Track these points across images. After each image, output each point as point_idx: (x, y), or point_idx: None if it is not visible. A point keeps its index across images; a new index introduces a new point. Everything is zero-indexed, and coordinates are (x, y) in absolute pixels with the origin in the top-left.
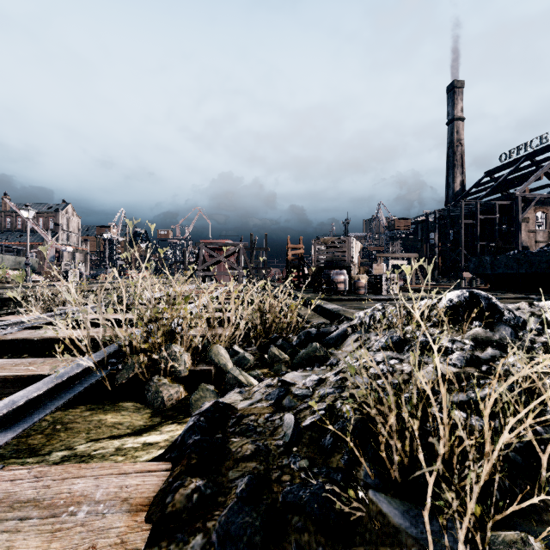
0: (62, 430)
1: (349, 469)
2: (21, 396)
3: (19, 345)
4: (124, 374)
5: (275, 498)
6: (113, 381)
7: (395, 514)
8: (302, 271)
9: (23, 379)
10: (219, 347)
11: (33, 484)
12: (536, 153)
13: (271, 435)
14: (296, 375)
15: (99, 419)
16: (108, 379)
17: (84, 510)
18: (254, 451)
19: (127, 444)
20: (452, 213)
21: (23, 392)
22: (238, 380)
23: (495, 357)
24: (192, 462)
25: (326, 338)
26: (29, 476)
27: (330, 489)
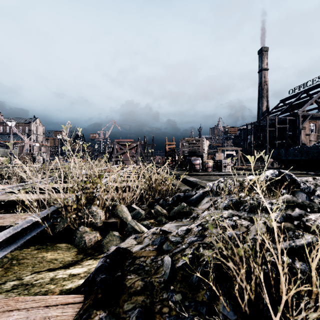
0: (16, 265)
1: (211, 303)
2: None
3: None
4: (61, 225)
5: None
6: (54, 229)
7: None
8: (174, 157)
9: None
10: (123, 206)
11: None
12: (310, 89)
13: (155, 273)
14: (172, 225)
15: (42, 256)
16: (50, 228)
17: None
18: (143, 287)
19: (58, 275)
20: (261, 124)
21: None
22: (134, 228)
23: (301, 215)
24: (98, 297)
25: (190, 199)
26: None
27: None
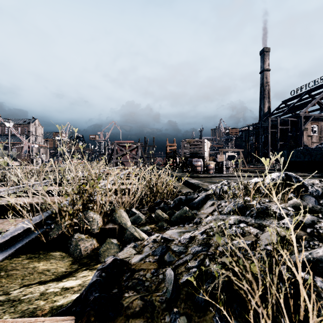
0: (4, 277)
1: None
2: None
3: None
4: (55, 231)
5: None
6: (48, 236)
7: None
8: (175, 159)
9: None
10: (121, 211)
11: None
12: (312, 90)
13: (155, 289)
14: (174, 232)
15: (33, 267)
16: (44, 235)
17: None
18: (142, 307)
19: (50, 289)
20: (263, 125)
21: None
22: (133, 235)
23: (314, 221)
24: (91, 320)
25: (192, 202)
26: None
27: None
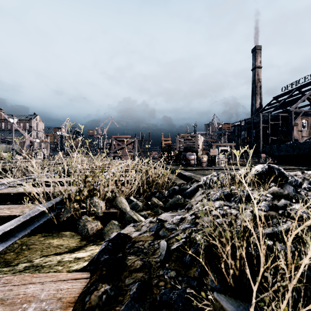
0: (26, 250)
1: (201, 278)
2: (0, 230)
3: (5, 196)
4: (65, 214)
5: (155, 298)
6: (58, 218)
7: (231, 308)
8: (170, 153)
9: (4, 218)
10: (122, 198)
11: (2, 288)
12: (302, 86)
13: (152, 254)
14: (167, 215)
15: (49, 242)
16: (55, 217)
17: (33, 306)
18: (142, 265)
19: (65, 258)
20: (255, 120)
21: (1, 227)
22: (133, 218)
23: (286, 205)
24: (103, 273)
25: (184, 192)
26: (0, 283)
27: (189, 292)
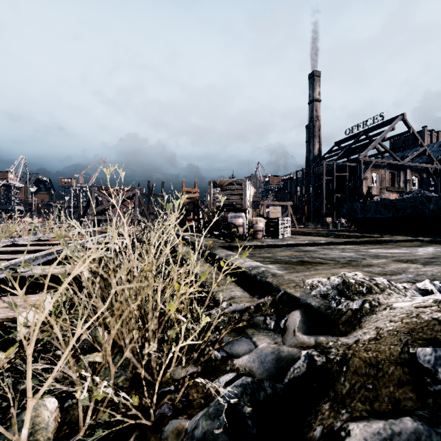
0: None
1: None
2: None
3: None
4: None
5: None
6: None
7: None
8: (198, 214)
9: None
10: None
11: None
12: (370, 130)
13: None
14: None
15: None
16: None
17: None
18: None
19: None
20: (314, 171)
21: None
22: None
23: None
24: None
25: None
26: None
27: None
